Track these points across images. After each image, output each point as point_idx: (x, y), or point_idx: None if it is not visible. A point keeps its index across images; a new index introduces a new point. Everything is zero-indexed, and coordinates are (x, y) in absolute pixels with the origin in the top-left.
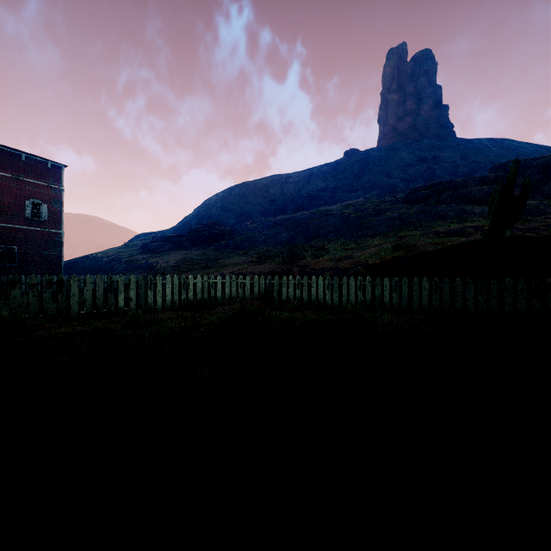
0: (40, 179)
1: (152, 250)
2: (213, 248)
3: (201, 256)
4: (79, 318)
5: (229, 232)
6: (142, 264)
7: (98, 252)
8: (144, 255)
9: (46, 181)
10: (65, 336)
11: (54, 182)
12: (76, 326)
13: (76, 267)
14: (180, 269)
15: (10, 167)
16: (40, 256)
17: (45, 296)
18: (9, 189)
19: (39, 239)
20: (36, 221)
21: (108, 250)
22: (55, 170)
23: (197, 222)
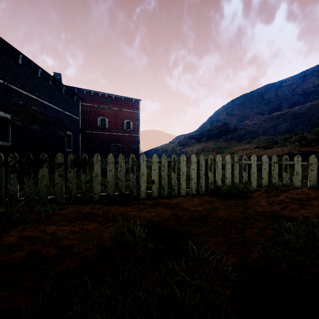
0: (130, 109)
1: (184, 144)
2: (222, 140)
3: (214, 145)
4: (100, 201)
5: (233, 128)
6: (178, 152)
7: (157, 147)
8: (179, 147)
9: (132, 109)
10: (4, 263)
11: (135, 110)
12: (71, 222)
13: (147, 154)
14: (200, 154)
15: (118, 105)
16: (129, 148)
17: (69, 176)
18: (117, 116)
19: (129, 140)
20: (128, 131)
21: (162, 145)
22: (136, 103)
23: (210, 125)
